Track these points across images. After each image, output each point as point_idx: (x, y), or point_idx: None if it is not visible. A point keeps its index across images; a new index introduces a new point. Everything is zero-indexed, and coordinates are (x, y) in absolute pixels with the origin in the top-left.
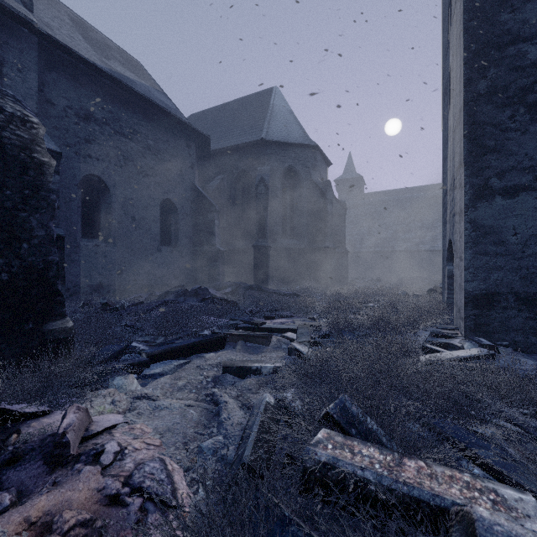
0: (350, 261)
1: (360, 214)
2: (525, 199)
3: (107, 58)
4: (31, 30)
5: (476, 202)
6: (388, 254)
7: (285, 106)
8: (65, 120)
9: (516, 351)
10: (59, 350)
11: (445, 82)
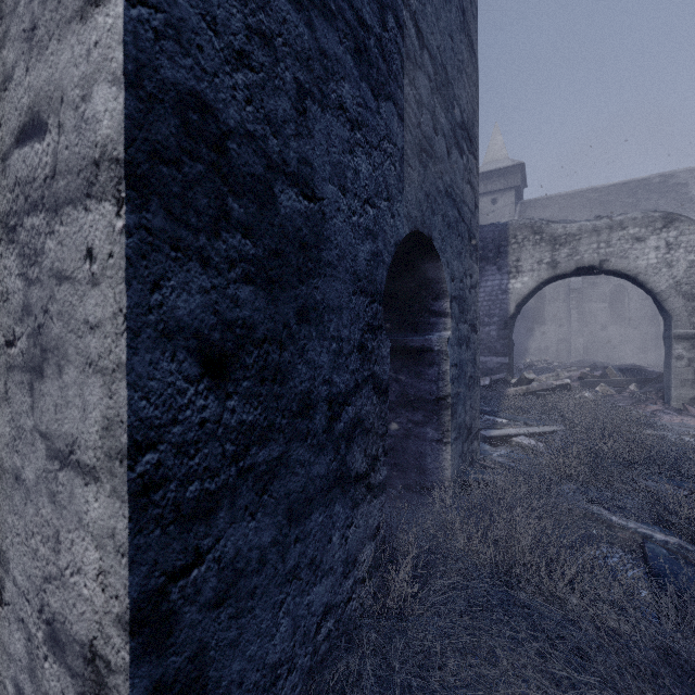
0: None
1: None
2: None
3: None
4: None
5: None
6: None
7: None
8: None
9: None
10: None
11: None
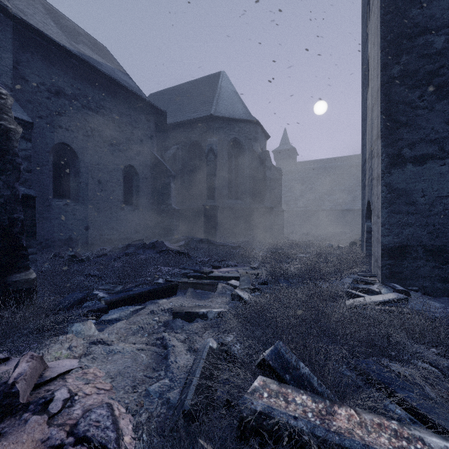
0: (285, 218)
1: (293, 179)
2: (432, 166)
3: (77, 42)
4: (6, 14)
5: (391, 169)
6: (317, 213)
7: (231, 88)
8: (38, 95)
9: (424, 295)
10: (22, 299)
11: (365, 68)
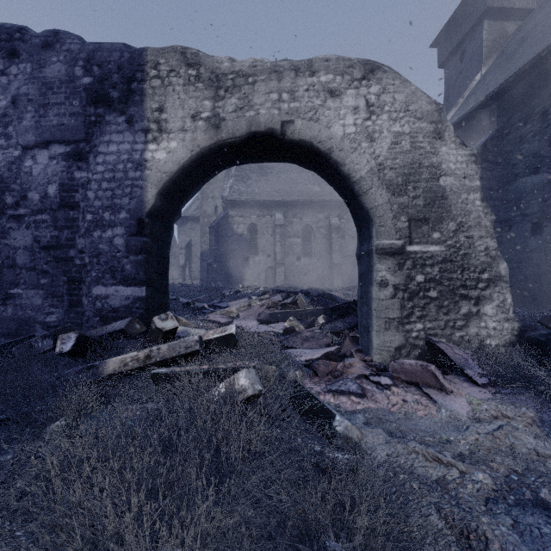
0: None
1: None
2: None
3: None
4: None
5: None
6: None
7: None
8: None
9: None
10: None
11: None
